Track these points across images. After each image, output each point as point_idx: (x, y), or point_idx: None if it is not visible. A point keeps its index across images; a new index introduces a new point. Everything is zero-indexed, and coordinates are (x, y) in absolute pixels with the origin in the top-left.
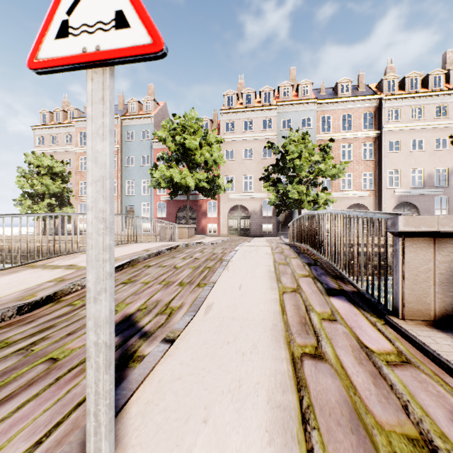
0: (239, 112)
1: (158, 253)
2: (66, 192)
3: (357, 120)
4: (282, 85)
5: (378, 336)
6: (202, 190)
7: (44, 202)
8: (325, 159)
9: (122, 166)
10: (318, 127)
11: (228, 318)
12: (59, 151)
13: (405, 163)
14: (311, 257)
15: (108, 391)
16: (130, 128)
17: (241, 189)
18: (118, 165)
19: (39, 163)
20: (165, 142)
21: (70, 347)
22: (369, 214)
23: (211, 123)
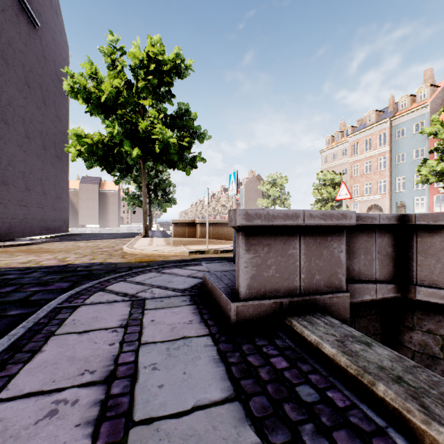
0: None
1: None
2: None
3: None
4: None
5: None
6: None
7: (328, 204)
8: None
9: (391, 165)
10: None
11: None
12: (337, 164)
13: None
14: None
15: None
16: (400, 126)
17: None
18: (387, 165)
19: (325, 178)
20: (435, 136)
21: None
22: None
23: None
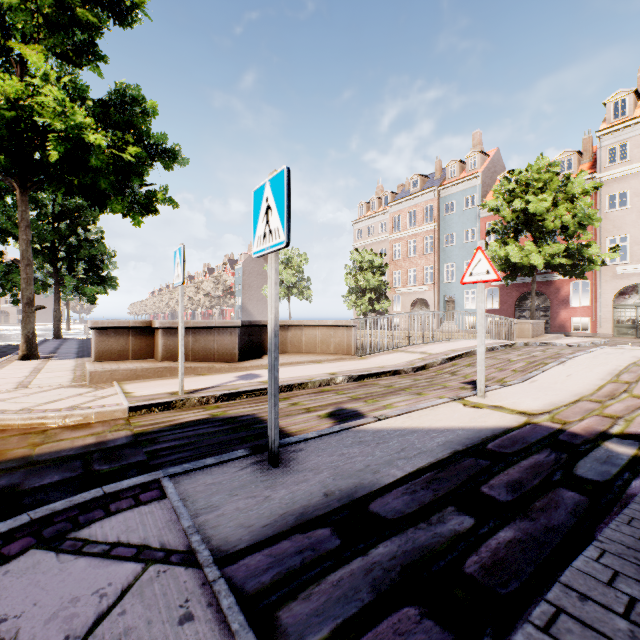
0: (639, 122)
1: (491, 348)
2: (383, 285)
3: None
4: None
5: None
6: (558, 268)
7: (366, 296)
8: None
9: (439, 247)
10: None
11: (546, 386)
12: (374, 242)
13: None
14: None
15: (483, 372)
16: (449, 198)
17: None
18: (434, 247)
19: (362, 259)
20: (497, 212)
21: (448, 384)
22: None
23: (579, 156)
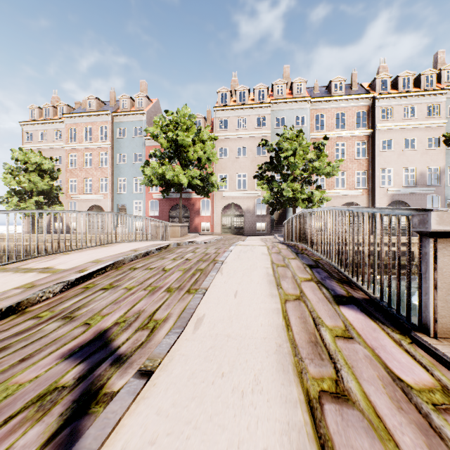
0: (233, 109)
1: (146, 253)
2: (55, 190)
3: (351, 119)
4: (275, 83)
5: (409, 361)
6: (195, 188)
7: (32, 199)
8: (320, 157)
9: (114, 164)
10: (312, 125)
11: (223, 335)
12: (49, 148)
13: (398, 161)
14: (311, 257)
15: None
16: (122, 125)
17: (234, 187)
18: (109, 162)
19: (27, 160)
20: (157, 139)
21: (18, 381)
22: (386, 211)
23: (205, 120)
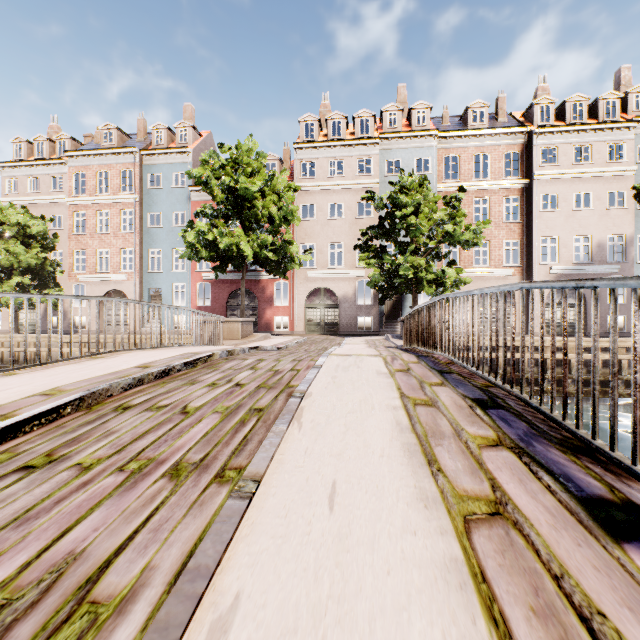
0: (323, 147)
1: (163, 372)
2: (51, 266)
3: (497, 163)
4: (386, 110)
5: None
6: (266, 264)
7: (12, 280)
8: (455, 217)
9: (143, 227)
10: (440, 172)
11: None
12: (43, 203)
13: (566, 227)
14: (472, 382)
15: None
16: (155, 169)
17: (325, 263)
18: (136, 225)
19: (3, 219)
20: (206, 187)
21: None
22: None
23: (281, 164)
